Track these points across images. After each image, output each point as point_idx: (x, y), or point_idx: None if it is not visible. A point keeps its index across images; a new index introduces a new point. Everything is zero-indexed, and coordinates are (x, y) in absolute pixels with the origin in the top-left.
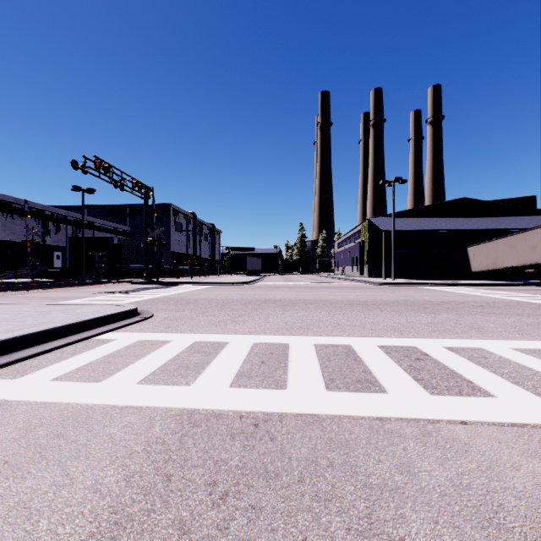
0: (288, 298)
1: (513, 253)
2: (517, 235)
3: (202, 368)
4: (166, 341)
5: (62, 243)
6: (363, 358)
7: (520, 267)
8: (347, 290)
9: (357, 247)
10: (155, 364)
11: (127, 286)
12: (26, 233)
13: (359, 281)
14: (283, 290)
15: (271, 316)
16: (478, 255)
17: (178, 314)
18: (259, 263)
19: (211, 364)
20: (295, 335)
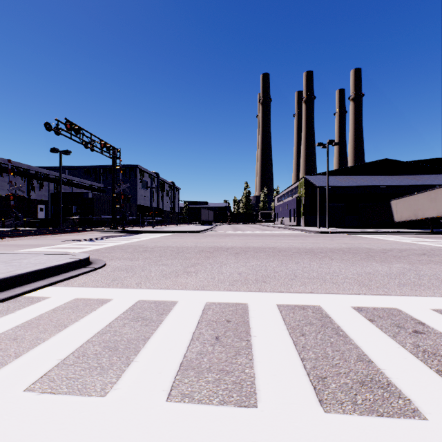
0: (239, 246)
1: (433, 205)
2: (437, 189)
3: (134, 350)
4: (104, 299)
5: (45, 198)
6: (347, 331)
7: (438, 218)
8: (289, 238)
9: (294, 201)
10: (73, 343)
11: (95, 235)
12: (9, 188)
13: (298, 230)
14: (233, 238)
15: (224, 266)
16: (400, 207)
17: (131, 263)
18: (212, 214)
19: (149, 343)
20: (252, 290)
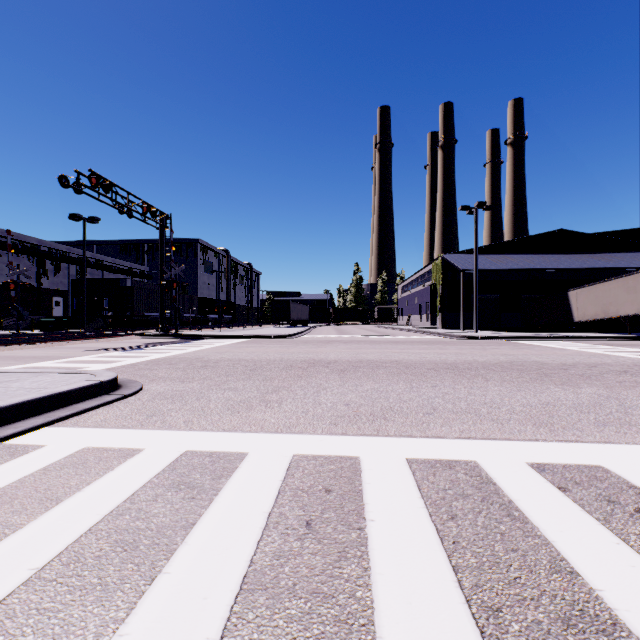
0: (345, 359)
1: (631, 297)
2: (637, 275)
3: (166, 550)
4: (130, 450)
5: (63, 287)
6: (525, 510)
7: (639, 316)
8: (421, 346)
9: (426, 291)
10: (63, 534)
11: (135, 341)
12: (9, 273)
13: (432, 334)
14: (337, 346)
15: (323, 391)
16: (582, 301)
17: (182, 386)
18: (306, 311)
19: (192, 534)
20: (367, 434)
